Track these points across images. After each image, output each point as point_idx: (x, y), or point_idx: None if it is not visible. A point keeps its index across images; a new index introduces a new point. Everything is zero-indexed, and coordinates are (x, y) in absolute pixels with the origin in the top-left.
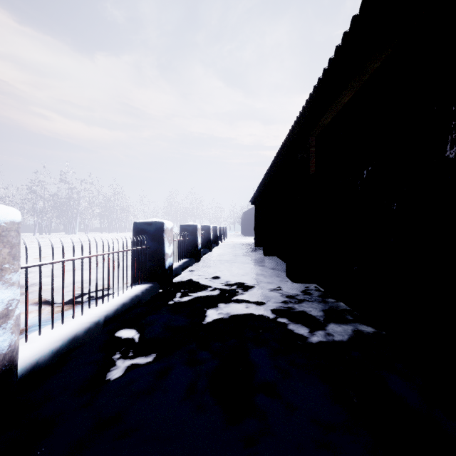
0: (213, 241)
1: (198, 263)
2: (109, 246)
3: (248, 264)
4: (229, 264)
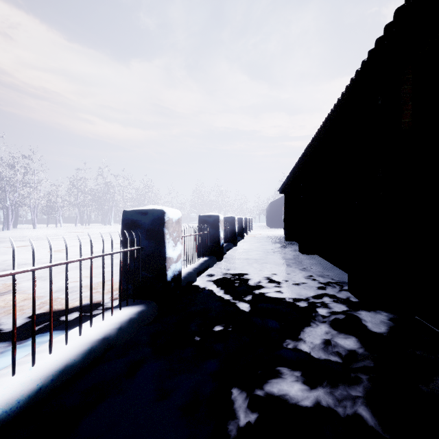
0: (238, 233)
1: (220, 263)
2: (34, 254)
3: (284, 266)
4: (258, 265)
